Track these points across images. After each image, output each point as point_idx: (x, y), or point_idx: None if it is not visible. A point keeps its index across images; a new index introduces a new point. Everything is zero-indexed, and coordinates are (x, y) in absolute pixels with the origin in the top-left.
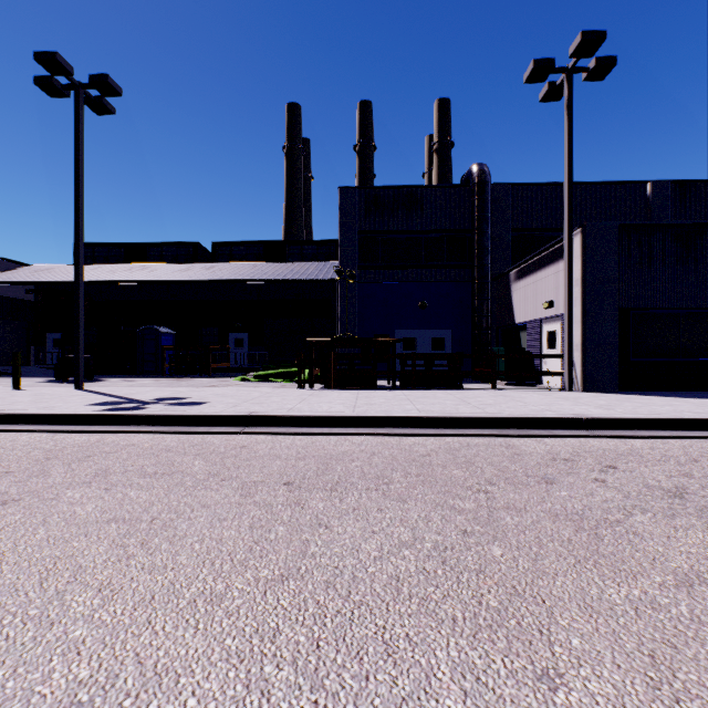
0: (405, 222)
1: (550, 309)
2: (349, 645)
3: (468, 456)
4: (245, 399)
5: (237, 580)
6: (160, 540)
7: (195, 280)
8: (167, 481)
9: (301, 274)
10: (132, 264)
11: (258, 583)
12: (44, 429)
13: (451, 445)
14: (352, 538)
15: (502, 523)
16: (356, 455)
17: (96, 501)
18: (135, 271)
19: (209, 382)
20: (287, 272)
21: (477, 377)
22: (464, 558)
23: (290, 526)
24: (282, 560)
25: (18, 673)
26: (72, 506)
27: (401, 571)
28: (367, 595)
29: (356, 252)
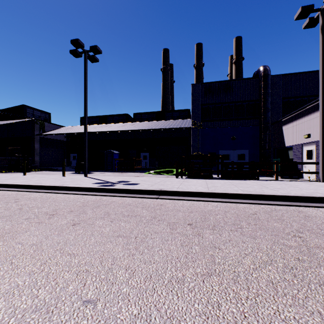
0: (224, 98)
1: (308, 138)
2: (262, 318)
3: (278, 216)
4: (154, 183)
5: (186, 272)
6: (143, 247)
7: (127, 130)
8: (135, 219)
9: (173, 125)
10: (102, 124)
11: (197, 275)
12: (78, 193)
13: (265, 209)
14: (235, 256)
15: (319, 256)
16: (217, 212)
17: (109, 226)
18: (103, 127)
19: (135, 174)
20: (166, 125)
21: (263, 174)
22: (306, 274)
23: (200, 246)
24: (204, 264)
25: (107, 306)
26: (100, 228)
27: (271, 278)
28: (259, 290)
29: (200, 114)
